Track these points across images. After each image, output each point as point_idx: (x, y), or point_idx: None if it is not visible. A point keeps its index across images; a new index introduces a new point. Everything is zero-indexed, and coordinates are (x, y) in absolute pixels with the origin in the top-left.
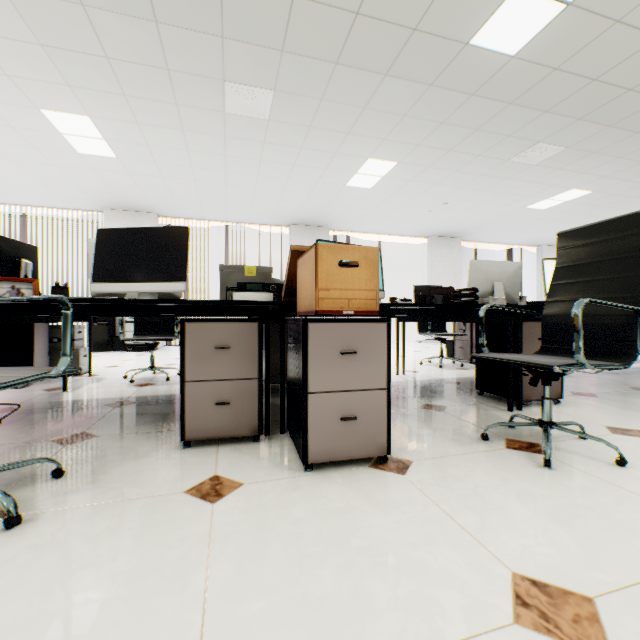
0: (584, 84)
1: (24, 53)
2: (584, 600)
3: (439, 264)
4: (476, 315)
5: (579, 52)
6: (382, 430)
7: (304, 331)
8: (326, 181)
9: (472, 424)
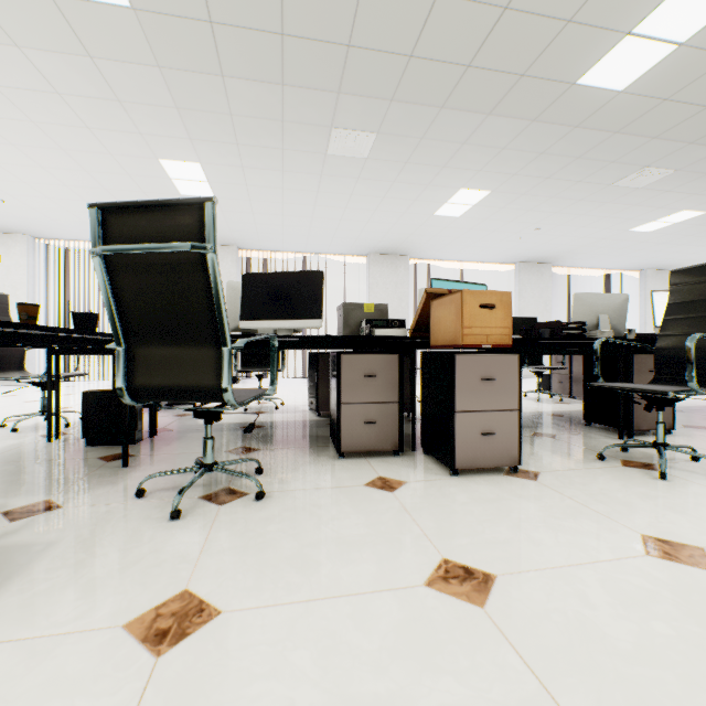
0: (697, 111)
1: (160, 115)
2: (696, 548)
3: (528, 292)
4: (587, 348)
5: (691, 84)
6: (514, 445)
7: (452, 361)
8: (413, 211)
9: (585, 448)
